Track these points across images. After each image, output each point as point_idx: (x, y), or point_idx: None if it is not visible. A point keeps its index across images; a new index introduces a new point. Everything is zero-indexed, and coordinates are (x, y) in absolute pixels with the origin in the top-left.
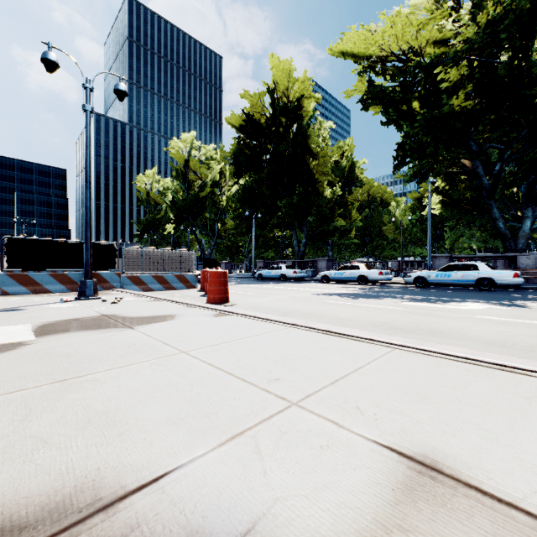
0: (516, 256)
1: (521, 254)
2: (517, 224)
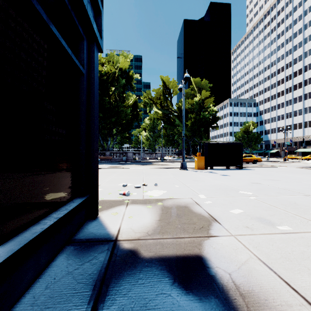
0: (105, 152)
1: (106, 152)
2: (107, 142)
